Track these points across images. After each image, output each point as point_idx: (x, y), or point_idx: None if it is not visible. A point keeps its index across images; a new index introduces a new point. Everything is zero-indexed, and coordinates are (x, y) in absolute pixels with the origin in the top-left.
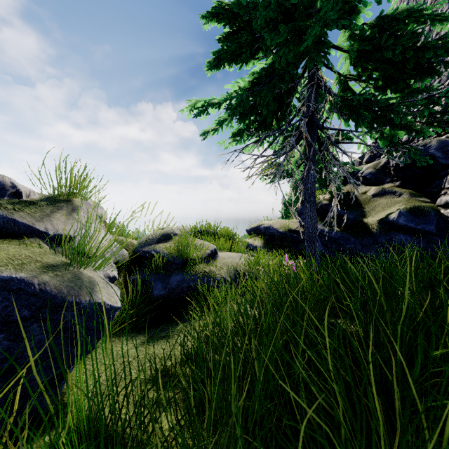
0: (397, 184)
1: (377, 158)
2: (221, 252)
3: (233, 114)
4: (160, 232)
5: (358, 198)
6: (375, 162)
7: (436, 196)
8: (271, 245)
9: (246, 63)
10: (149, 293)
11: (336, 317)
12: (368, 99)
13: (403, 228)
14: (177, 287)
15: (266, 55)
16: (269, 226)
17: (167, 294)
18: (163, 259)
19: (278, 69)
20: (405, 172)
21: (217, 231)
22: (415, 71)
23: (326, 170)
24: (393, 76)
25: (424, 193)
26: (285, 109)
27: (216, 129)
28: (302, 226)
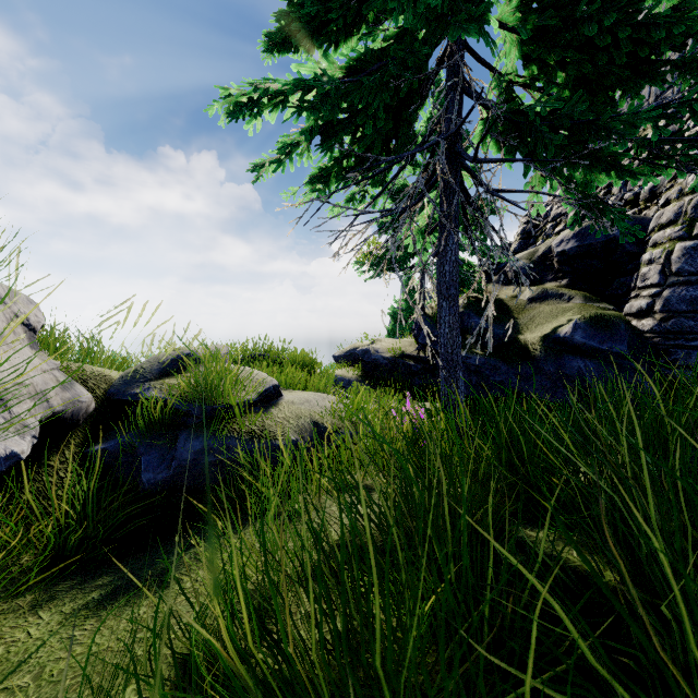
0: (564, 283)
1: (531, 246)
2: (288, 391)
3: (310, 132)
4: (167, 355)
5: (508, 305)
6: (530, 250)
7: (620, 302)
8: (374, 380)
9: (334, 45)
10: (135, 479)
11: (525, 523)
12: (552, 112)
13: (580, 349)
14: (194, 465)
15: (371, 30)
16: (369, 350)
17: (171, 479)
18: (166, 408)
19: (393, 47)
20: (575, 264)
21: (283, 357)
22: (626, 71)
23: (472, 245)
24: (589, 79)
25: (603, 296)
26: (404, 133)
27: (278, 161)
28: (422, 348)
